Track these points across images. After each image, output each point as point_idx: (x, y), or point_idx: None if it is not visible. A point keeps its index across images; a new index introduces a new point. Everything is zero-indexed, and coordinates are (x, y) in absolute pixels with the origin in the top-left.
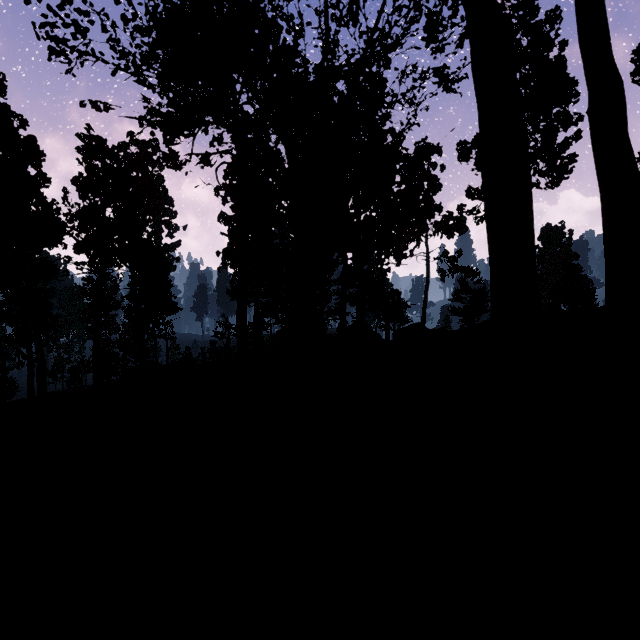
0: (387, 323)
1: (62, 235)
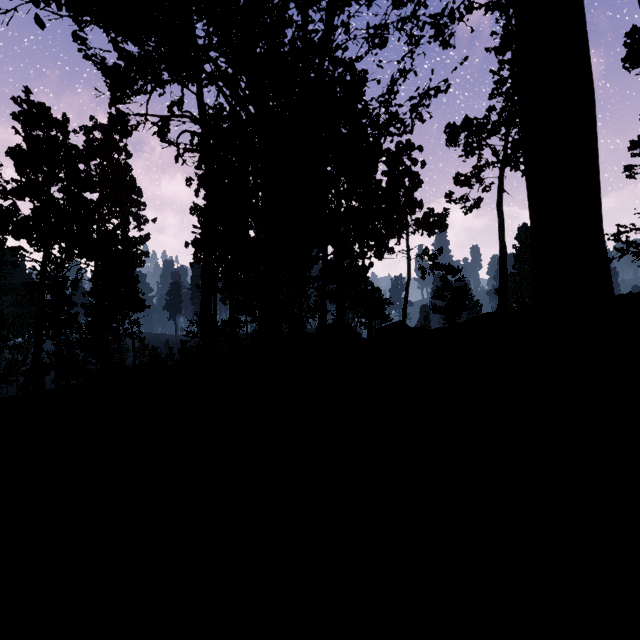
0: (369, 320)
1: (7, 222)
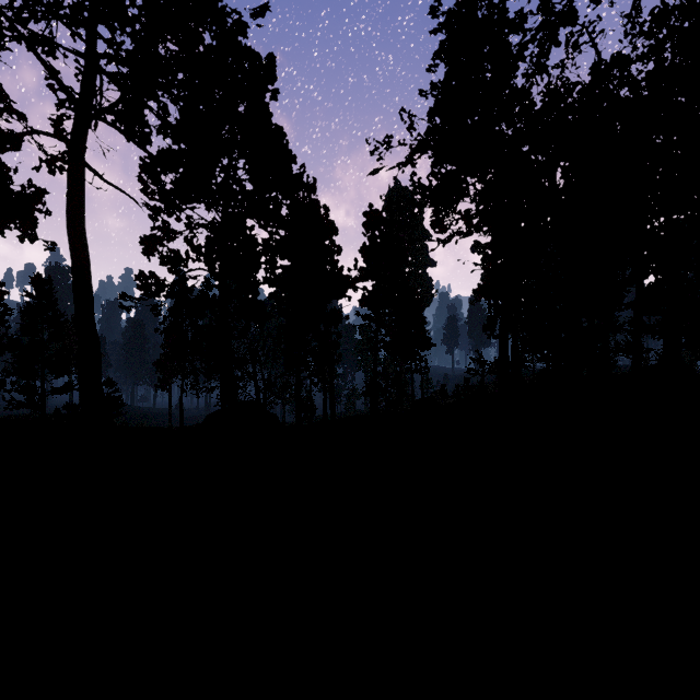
0: None
1: None
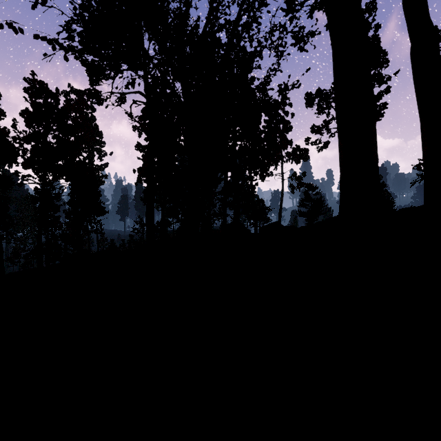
0: (255, 221)
1: (16, 156)
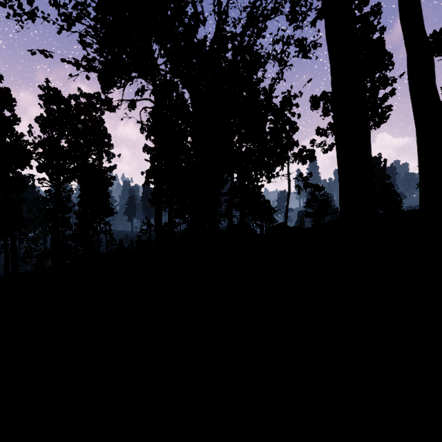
0: (261, 222)
1: (29, 159)
